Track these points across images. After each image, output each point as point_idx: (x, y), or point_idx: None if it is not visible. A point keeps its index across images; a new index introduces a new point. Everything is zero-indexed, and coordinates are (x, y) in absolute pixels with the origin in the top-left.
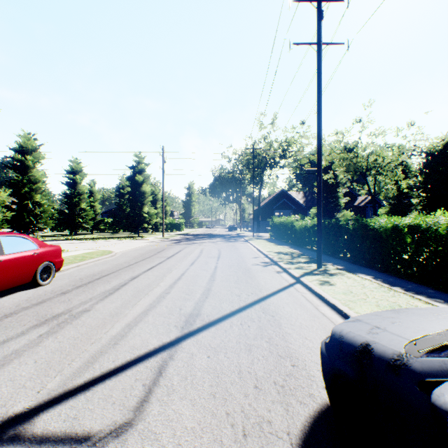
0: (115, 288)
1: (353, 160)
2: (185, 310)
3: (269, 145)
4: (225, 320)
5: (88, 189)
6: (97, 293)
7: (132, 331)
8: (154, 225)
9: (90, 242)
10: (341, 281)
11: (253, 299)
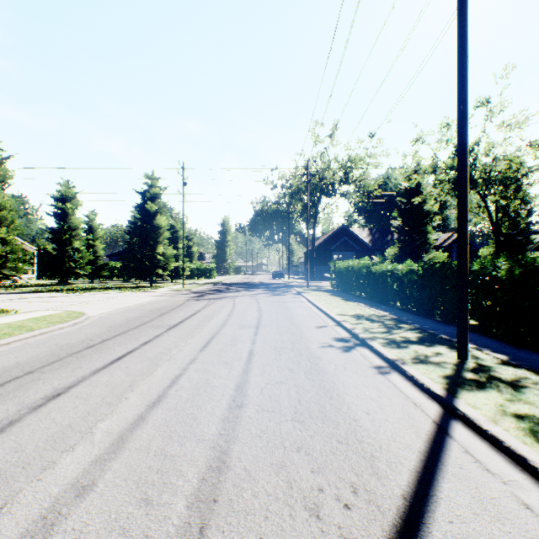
0: None
1: None
2: None
3: (327, 166)
4: None
5: (84, 222)
6: None
7: None
8: (174, 271)
9: (73, 296)
10: None
11: None
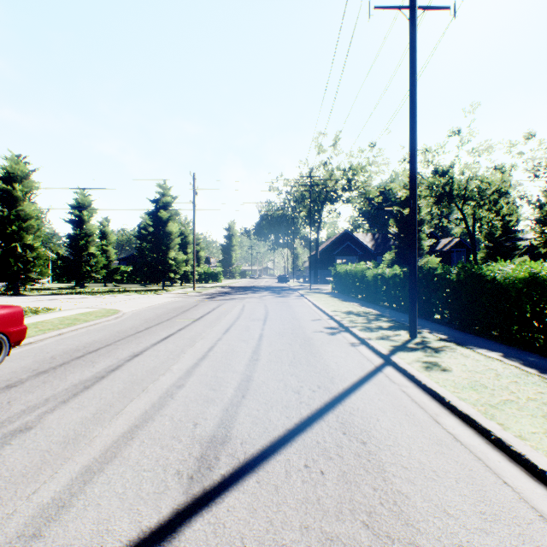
0: (97, 377)
1: (445, 188)
2: (203, 427)
3: (330, 174)
4: (276, 454)
5: (99, 229)
6: (64, 387)
7: (87, 490)
8: (184, 275)
9: (97, 297)
10: (457, 363)
11: (322, 401)
